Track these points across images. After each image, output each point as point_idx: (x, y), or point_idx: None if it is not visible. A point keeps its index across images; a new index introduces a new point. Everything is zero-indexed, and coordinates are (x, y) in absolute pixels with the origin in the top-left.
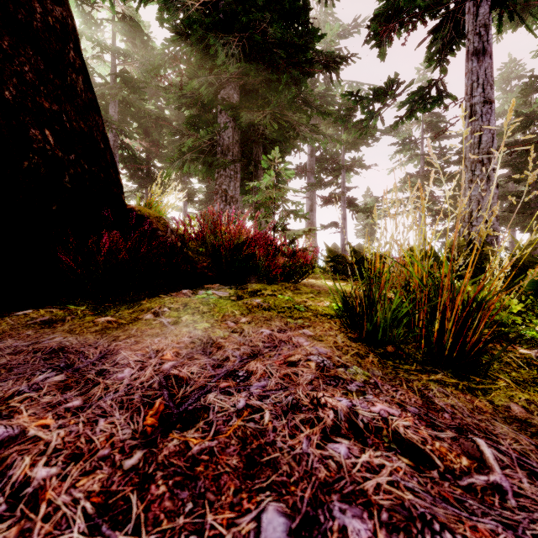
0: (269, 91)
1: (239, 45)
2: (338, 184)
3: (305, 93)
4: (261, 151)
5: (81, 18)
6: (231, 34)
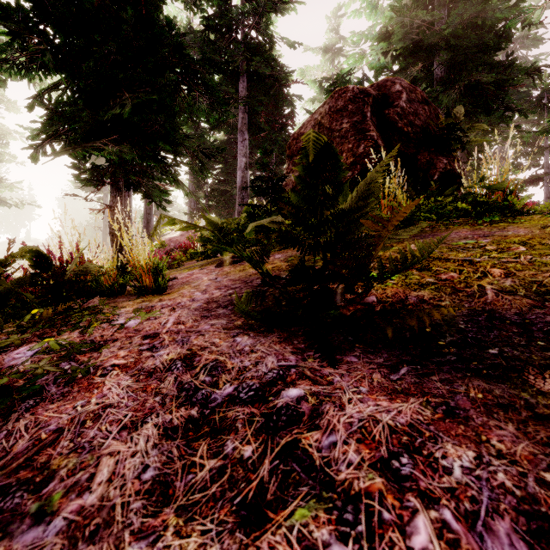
0: (478, 113)
1: (457, 92)
2: (539, 166)
3: (507, 103)
4: (465, 154)
5: (319, 92)
6: (453, 89)
